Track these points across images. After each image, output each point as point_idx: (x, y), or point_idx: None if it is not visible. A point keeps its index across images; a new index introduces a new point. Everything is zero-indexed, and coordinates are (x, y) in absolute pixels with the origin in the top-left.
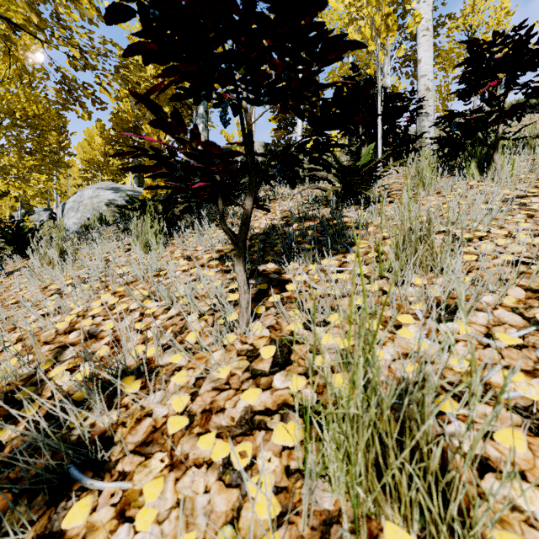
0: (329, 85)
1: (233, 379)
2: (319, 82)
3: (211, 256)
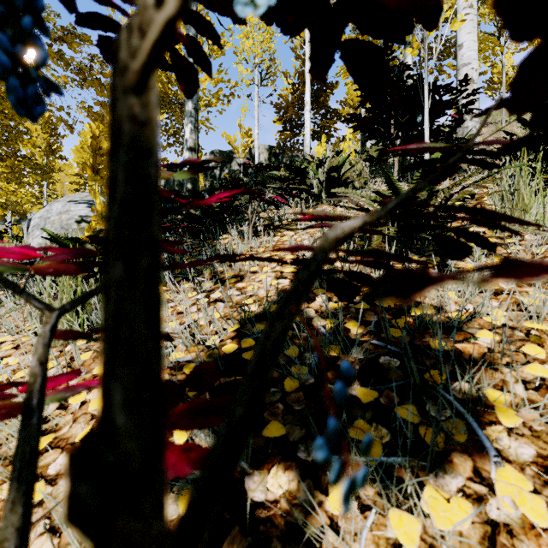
0: None
1: None
2: None
3: None
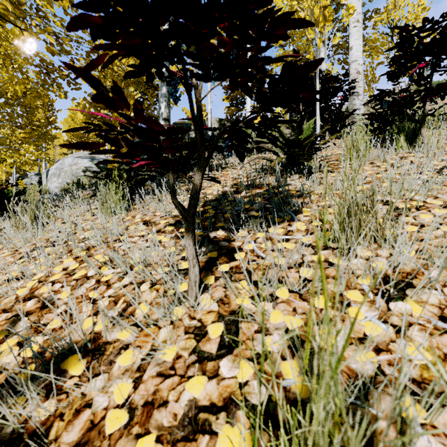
0: (278, 60)
1: (179, 362)
2: (268, 57)
3: (168, 221)
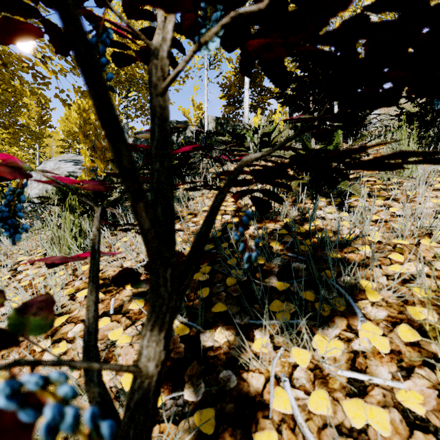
0: None
1: None
2: None
3: None
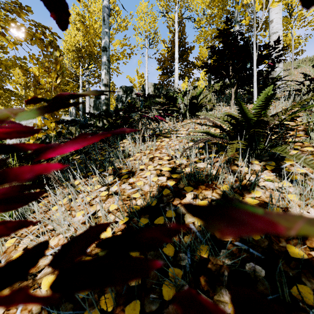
0: None
1: None
2: None
3: None
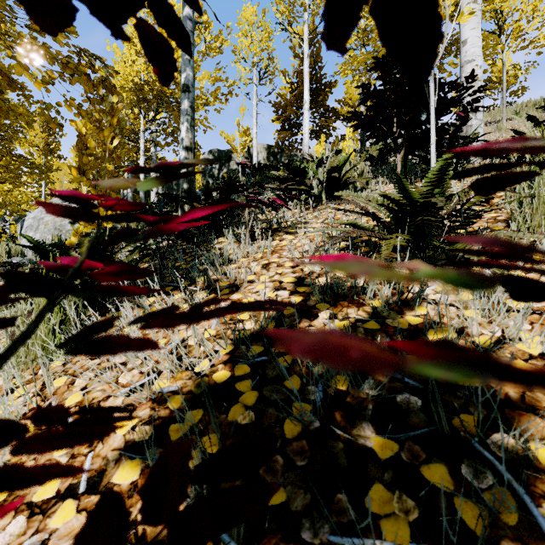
0: None
1: None
2: None
3: (136, 423)
